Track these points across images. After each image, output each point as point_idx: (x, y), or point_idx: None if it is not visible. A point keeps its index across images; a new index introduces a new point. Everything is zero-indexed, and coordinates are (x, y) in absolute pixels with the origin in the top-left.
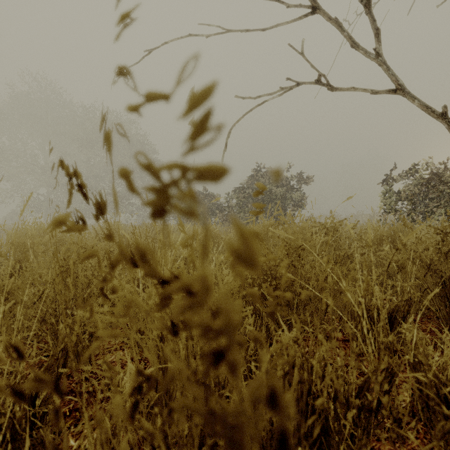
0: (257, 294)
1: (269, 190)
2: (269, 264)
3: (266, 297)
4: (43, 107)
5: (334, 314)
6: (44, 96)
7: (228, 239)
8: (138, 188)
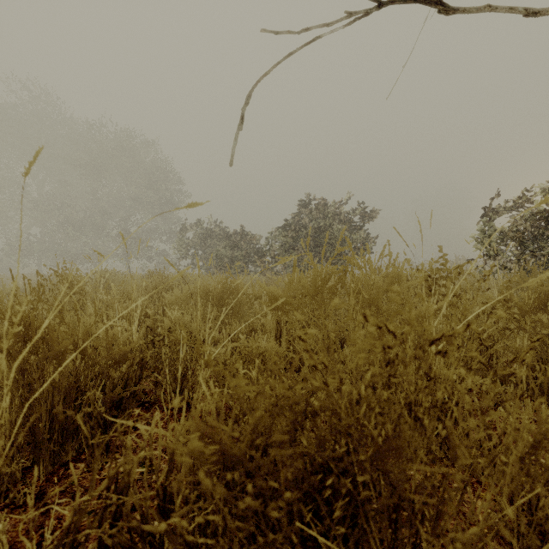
0: (283, 548)
1: (324, 229)
2: (329, 402)
3: (317, 506)
4: (34, 124)
5: (471, 473)
6: (36, 109)
7: (258, 297)
8: (157, 227)
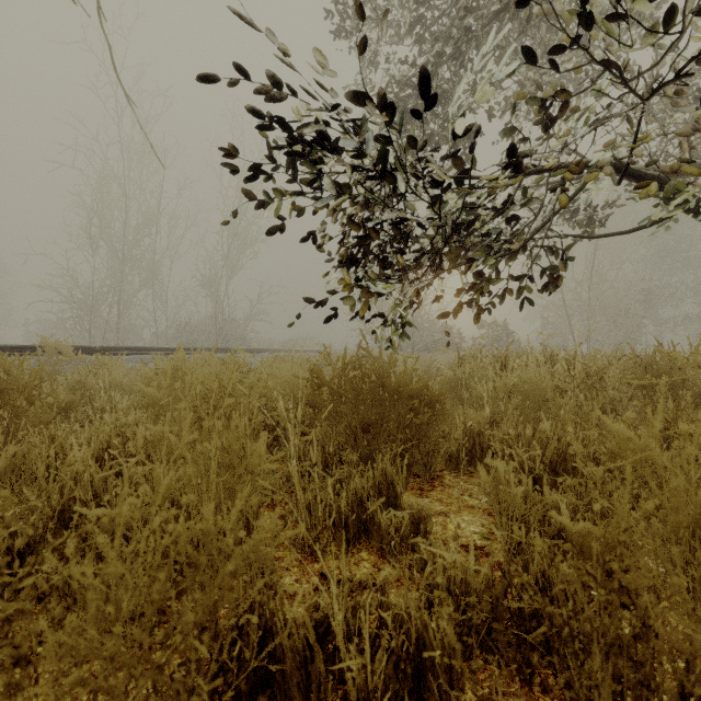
0: None
1: None
2: None
3: None
4: None
5: None
6: None
7: None
8: None
